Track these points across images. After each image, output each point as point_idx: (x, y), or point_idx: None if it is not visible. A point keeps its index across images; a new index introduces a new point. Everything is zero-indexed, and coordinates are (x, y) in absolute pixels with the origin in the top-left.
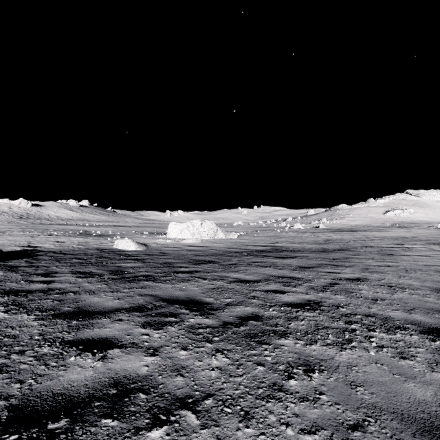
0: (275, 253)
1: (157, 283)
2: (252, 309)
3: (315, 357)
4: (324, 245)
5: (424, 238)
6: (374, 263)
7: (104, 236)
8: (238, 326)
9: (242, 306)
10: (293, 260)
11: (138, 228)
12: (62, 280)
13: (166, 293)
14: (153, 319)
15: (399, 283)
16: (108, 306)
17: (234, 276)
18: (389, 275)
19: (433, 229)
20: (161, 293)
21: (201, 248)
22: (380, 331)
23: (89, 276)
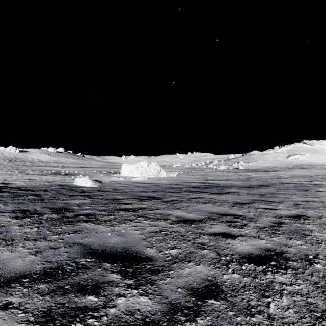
0: (209, 189)
1: (96, 225)
2: (205, 268)
3: None
4: (248, 182)
5: (325, 176)
6: (299, 199)
7: (70, 175)
8: (193, 318)
9: (191, 264)
10: (227, 195)
11: (99, 169)
12: None
13: (99, 241)
14: (61, 301)
15: None
16: (10, 270)
17: (177, 214)
18: (323, 211)
19: None
20: (95, 240)
21: (147, 185)
22: None
23: (27, 216)
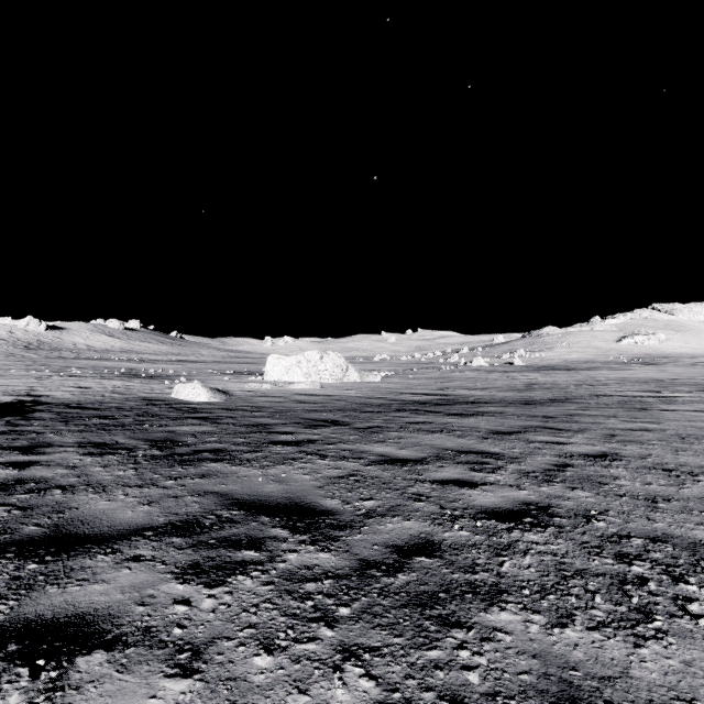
0: (446, 406)
1: (234, 466)
2: (418, 524)
3: (585, 671)
4: (527, 392)
5: (691, 381)
6: (620, 425)
7: (160, 378)
8: (393, 573)
9: (397, 519)
10: (479, 419)
11: (218, 365)
12: (53, 461)
13: (246, 489)
14: (209, 555)
15: (680, 464)
16: (122, 523)
17: (377, 450)
18: (656, 447)
19: (700, 367)
20: (238, 488)
21: (320, 398)
22: (699, 583)
23: (108, 452)
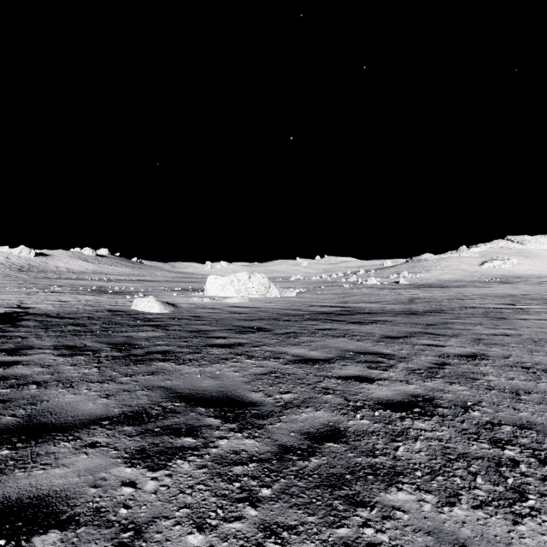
0: (347, 316)
1: (178, 365)
2: (327, 414)
3: (473, 546)
4: (410, 305)
5: (538, 296)
6: (485, 331)
7: (123, 294)
8: (307, 457)
9: (310, 410)
10: (373, 326)
11: (169, 283)
12: (32, 361)
13: (187, 384)
14: (154, 441)
15: (535, 362)
16: (83, 413)
17: (293, 351)
18: (515, 349)
19: (545, 285)
20: (181, 383)
21: (248, 309)
22: None
23: (77, 353)
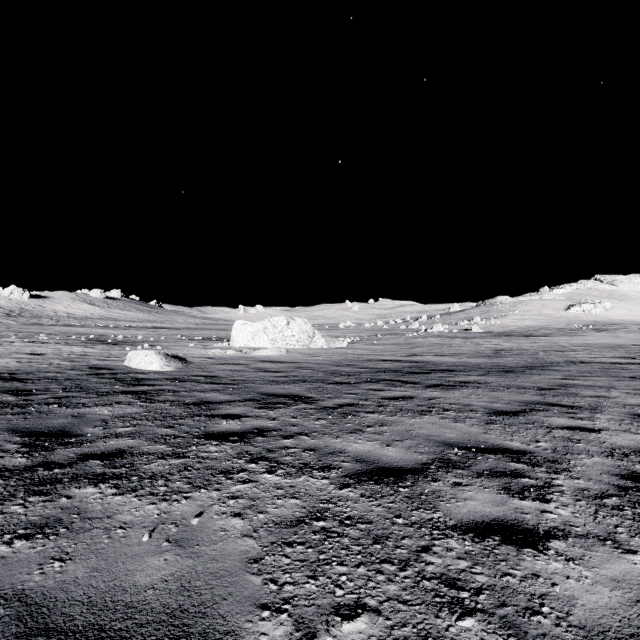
0: (421, 375)
1: (119, 495)
2: None
3: None
4: (498, 358)
5: None
6: (631, 399)
7: (124, 344)
8: None
9: None
10: (465, 392)
11: (190, 331)
12: None
13: (97, 580)
14: None
15: None
16: None
17: (355, 448)
18: None
19: None
20: (84, 574)
21: (284, 366)
22: None
23: None
